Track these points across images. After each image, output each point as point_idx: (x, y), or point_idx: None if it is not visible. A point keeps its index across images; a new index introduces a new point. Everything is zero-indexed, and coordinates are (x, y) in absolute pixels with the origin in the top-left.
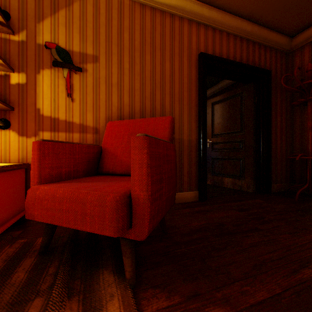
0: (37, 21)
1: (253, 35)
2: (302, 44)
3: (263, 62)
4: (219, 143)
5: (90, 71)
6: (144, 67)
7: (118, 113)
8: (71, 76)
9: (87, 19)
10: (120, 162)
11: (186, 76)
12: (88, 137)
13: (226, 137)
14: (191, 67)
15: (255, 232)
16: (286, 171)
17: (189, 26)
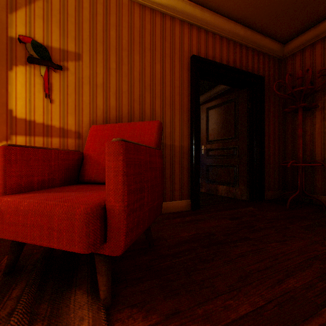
0: (9, 11)
1: (247, 40)
2: (293, 51)
3: (256, 68)
4: (213, 149)
5: (72, 70)
6: (133, 67)
7: (104, 117)
8: (50, 74)
9: (68, 13)
10: (103, 169)
11: (178, 79)
12: (69, 142)
13: (221, 143)
14: (183, 70)
15: (245, 241)
16: (279, 178)
17: (181, 27)
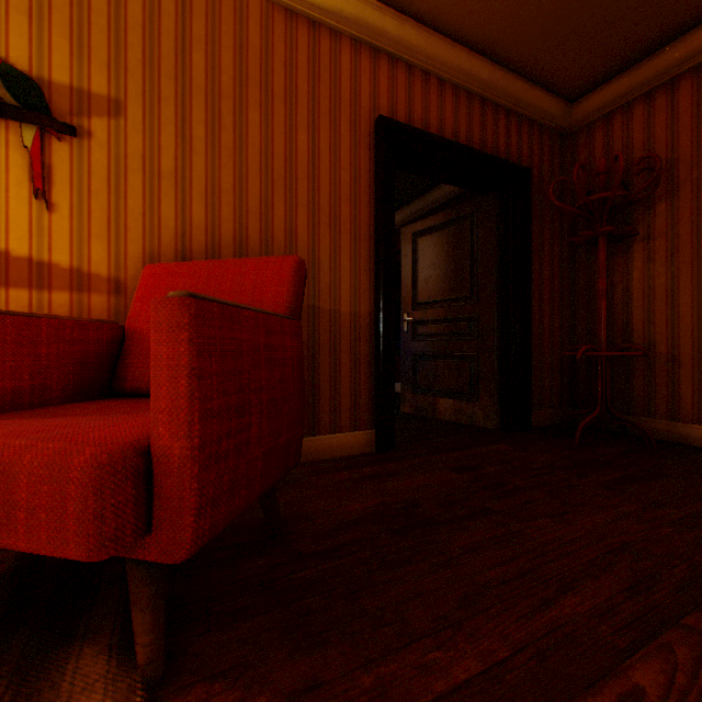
0: None
1: (495, 89)
2: (590, 119)
3: (515, 150)
4: (428, 321)
5: (100, 136)
6: (245, 137)
7: (178, 246)
8: (47, 145)
9: (91, 5)
10: None
11: (347, 168)
12: (95, 303)
13: (443, 309)
14: (360, 148)
15: (482, 518)
16: (562, 383)
17: (355, 54)
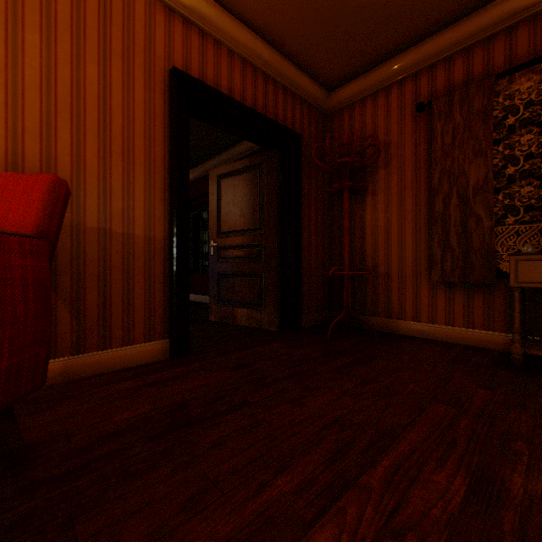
0: None
1: (275, 69)
2: (341, 105)
3: (291, 119)
4: (229, 247)
5: None
6: (21, 55)
7: None
8: None
9: None
10: None
11: (142, 107)
12: None
13: (241, 237)
14: (155, 91)
15: (238, 411)
16: (325, 294)
17: (150, 7)
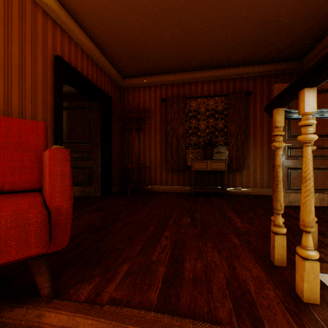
0: None
1: (102, 63)
2: (129, 86)
3: (107, 88)
4: None
5: None
6: None
7: None
8: None
9: None
10: None
11: (41, 74)
12: None
13: (75, 146)
14: (47, 66)
15: (118, 221)
16: (120, 176)
17: (45, 18)
